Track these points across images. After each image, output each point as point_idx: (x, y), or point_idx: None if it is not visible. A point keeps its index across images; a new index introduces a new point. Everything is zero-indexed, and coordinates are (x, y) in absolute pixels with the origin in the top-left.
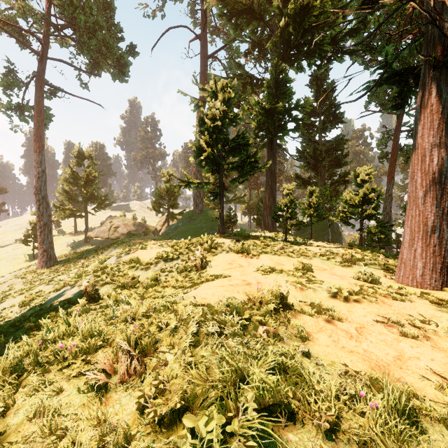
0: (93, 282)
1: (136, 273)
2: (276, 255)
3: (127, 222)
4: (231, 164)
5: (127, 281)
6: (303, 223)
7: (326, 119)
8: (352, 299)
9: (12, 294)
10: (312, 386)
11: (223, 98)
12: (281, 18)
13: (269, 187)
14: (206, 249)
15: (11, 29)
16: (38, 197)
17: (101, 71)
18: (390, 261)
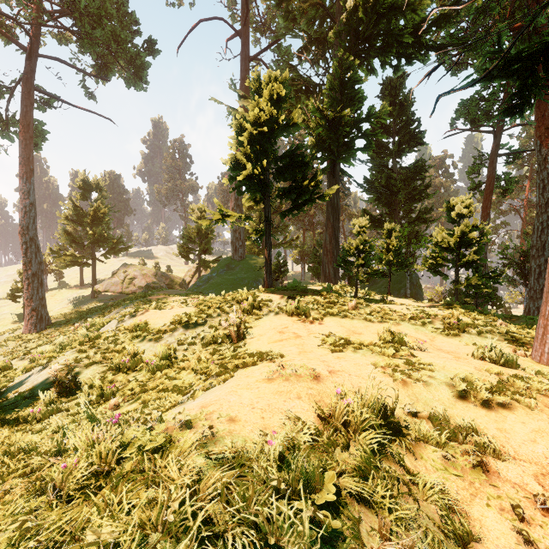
0: (68, 363)
1: (140, 346)
2: (347, 319)
3: (147, 272)
4: (281, 190)
5: (125, 359)
6: (381, 273)
7: (402, 140)
8: (495, 403)
9: None
10: None
11: (270, 96)
12: None
13: (330, 226)
14: (246, 310)
15: None
16: (24, 239)
17: (112, 75)
18: (512, 327)
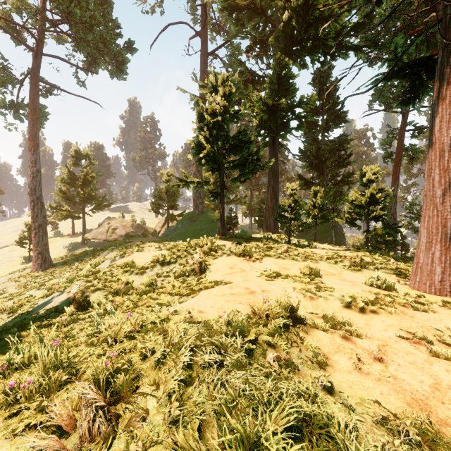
0: (82, 288)
1: (130, 278)
2: (280, 259)
3: (126, 224)
4: (232, 162)
5: (120, 286)
6: (307, 224)
7: (329, 118)
8: (368, 310)
9: (1, 299)
10: (346, 449)
11: (224, 92)
12: (284, 12)
13: (271, 188)
14: (206, 252)
15: (5, 24)
16: (32, 198)
17: (99, 68)
18: (402, 265)
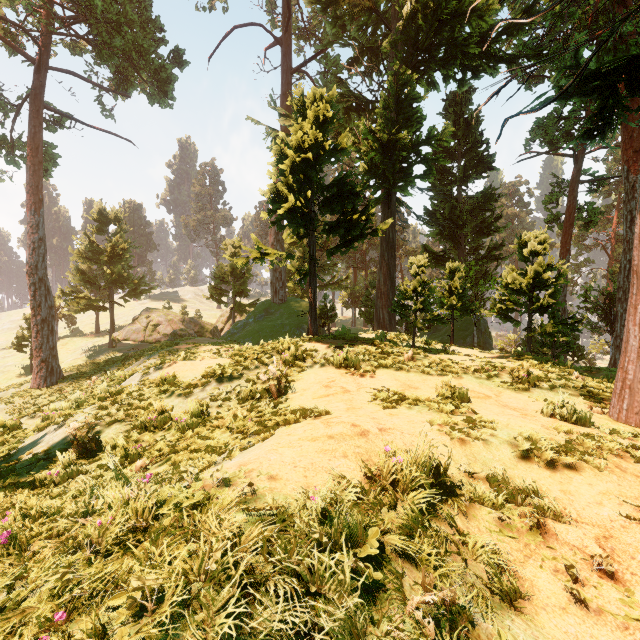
0: (88, 421)
1: (168, 402)
2: (402, 371)
3: (173, 318)
4: (328, 224)
5: (151, 417)
6: (442, 319)
7: (468, 164)
8: (561, 463)
9: None
10: None
11: (315, 117)
12: (405, 4)
13: (384, 265)
14: (288, 361)
15: None
16: (32, 279)
17: (132, 90)
18: (590, 380)
